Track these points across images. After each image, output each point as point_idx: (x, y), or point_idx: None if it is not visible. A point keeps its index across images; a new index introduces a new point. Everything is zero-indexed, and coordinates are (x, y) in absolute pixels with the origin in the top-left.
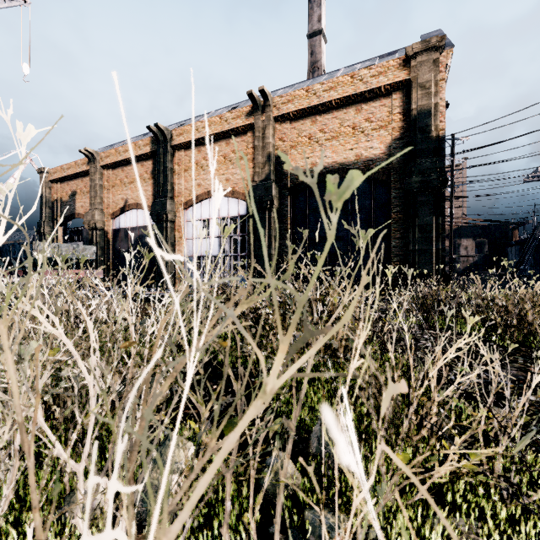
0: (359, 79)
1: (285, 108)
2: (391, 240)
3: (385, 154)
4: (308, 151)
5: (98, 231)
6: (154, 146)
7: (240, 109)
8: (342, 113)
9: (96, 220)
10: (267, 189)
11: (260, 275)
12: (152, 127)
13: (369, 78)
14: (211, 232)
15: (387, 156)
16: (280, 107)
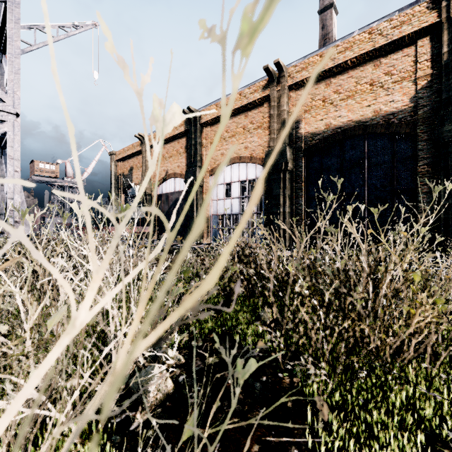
0: (378, 34)
1: (299, 76)
2: (417, 195)
3: (408, 106)
4: (322, 113)
5: (147, 196)
6: (187, 125)
7: (257, 84)
8: (358, 71)
9: (146, 188)
10: (282, 152)
11: (275, 231)
12: (185, 110)
13: (390, 30)
14: (232, 194)
15: (411, 107)
16: (294, 76)
